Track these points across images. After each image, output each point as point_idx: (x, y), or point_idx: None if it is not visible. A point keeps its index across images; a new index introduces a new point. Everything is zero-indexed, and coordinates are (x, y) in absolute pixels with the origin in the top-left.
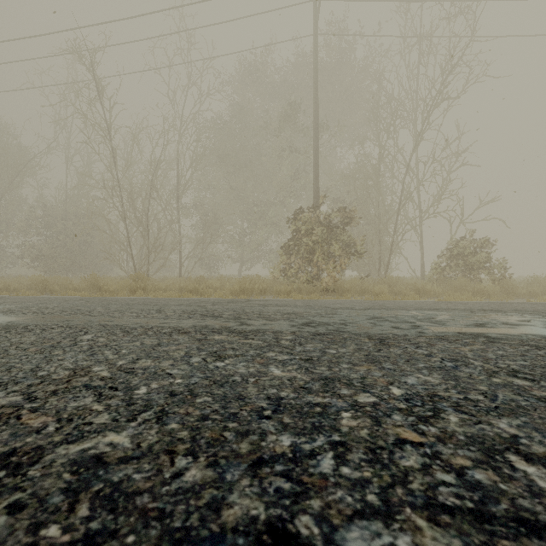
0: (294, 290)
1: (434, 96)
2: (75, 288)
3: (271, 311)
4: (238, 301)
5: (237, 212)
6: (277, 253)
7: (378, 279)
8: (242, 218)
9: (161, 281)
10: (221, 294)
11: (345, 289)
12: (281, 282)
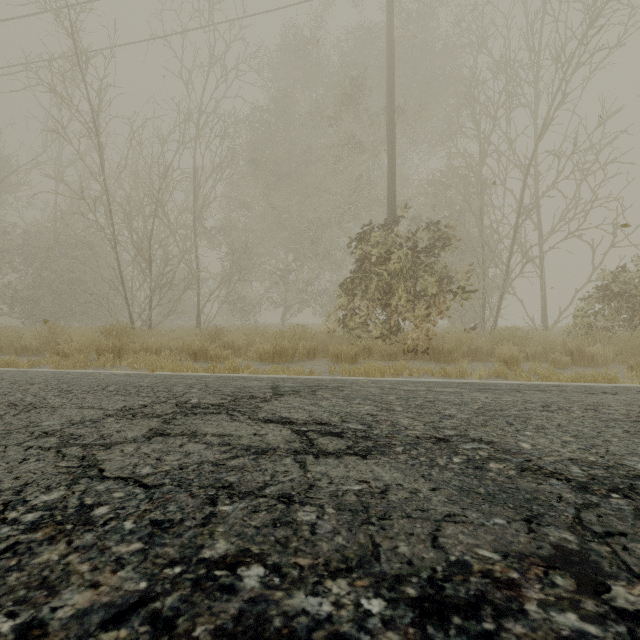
0: (361, 351)
1: (573, 53)
2: (24, 347)
3: (332, 550)
4: (247, 398)
5: (279, 242)
6: (332, 295)
7: (494, 333)
8: (286, 249)
9: (169, 333)
10: (236, 363)
11: (445, 350)
12: (340, 337)
